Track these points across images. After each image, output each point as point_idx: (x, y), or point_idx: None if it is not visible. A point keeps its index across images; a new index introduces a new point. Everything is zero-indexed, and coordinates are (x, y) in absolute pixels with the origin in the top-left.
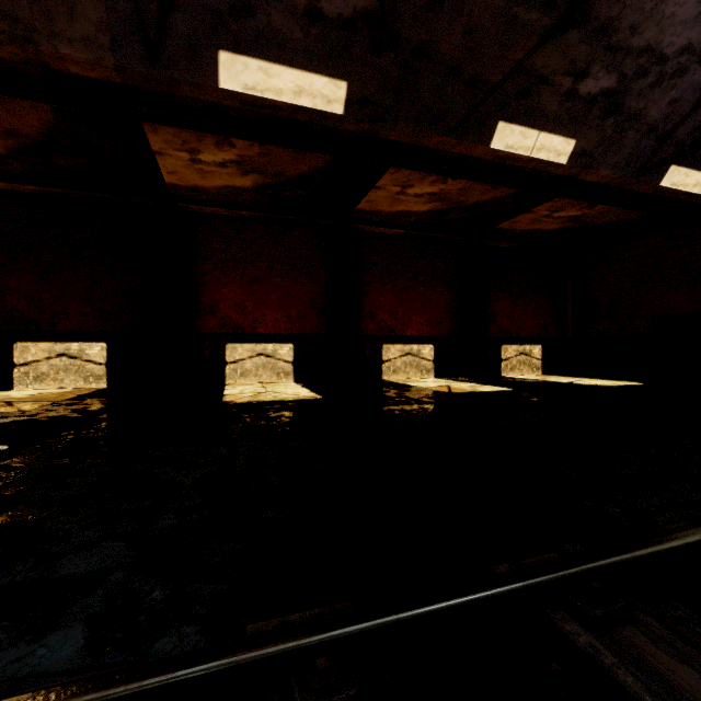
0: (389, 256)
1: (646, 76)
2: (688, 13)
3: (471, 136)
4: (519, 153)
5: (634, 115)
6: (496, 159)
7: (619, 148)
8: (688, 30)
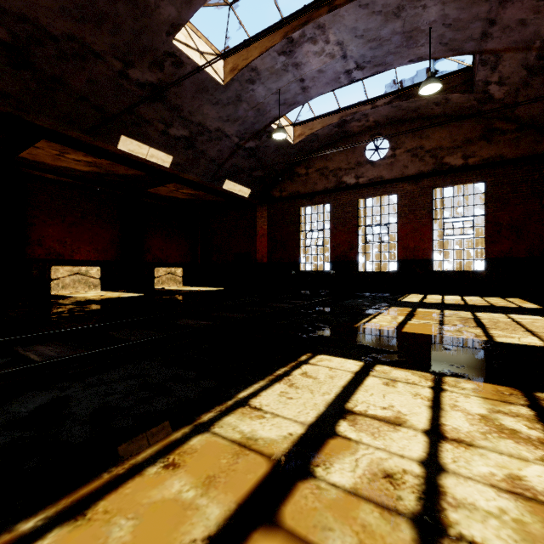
0: (58, 197)
1: (204, 135)
2: (215, 115)
3: (103, 138)
4: (139, 156)
5: (202, 152)
6: (125, 155)
7: (198, 166)
8: (217, 122)
